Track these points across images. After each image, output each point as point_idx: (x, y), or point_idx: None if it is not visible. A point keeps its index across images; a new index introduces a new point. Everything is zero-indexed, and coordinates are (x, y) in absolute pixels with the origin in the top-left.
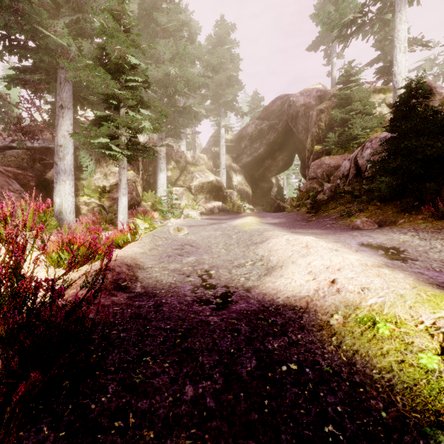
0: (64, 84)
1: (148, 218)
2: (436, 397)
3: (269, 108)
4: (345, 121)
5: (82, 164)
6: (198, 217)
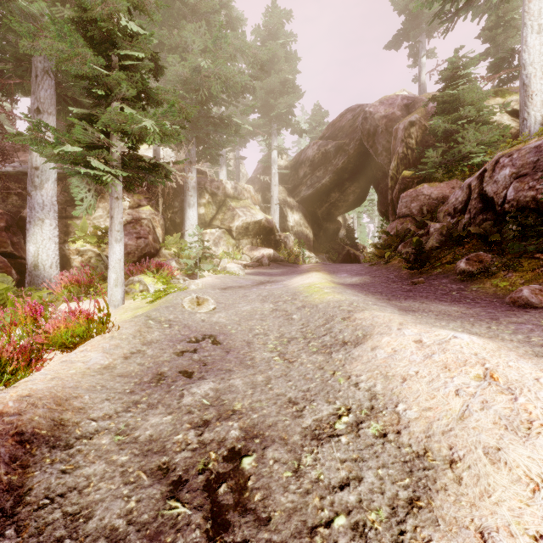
0: (41, 78)
1: (164, 276)
2: None
3: (336, 124)
4: (450, 134)
5: (74, 195)
6: (239, 272)
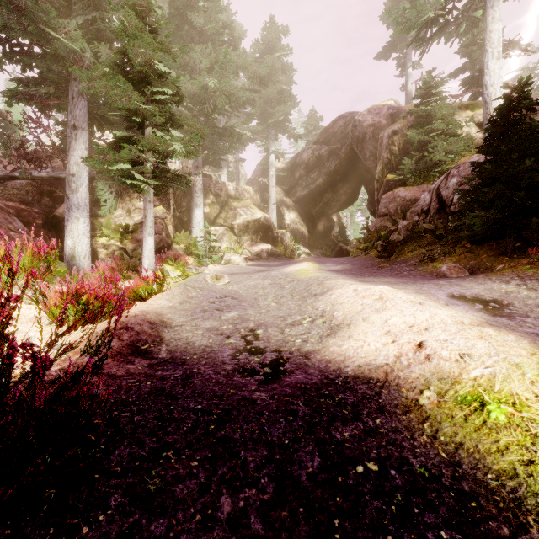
0: (77, 100)
1: (181, 264)
2: None
3: (329, 130)
4: (424, 144)
5: (99, 197)
6: (242, 263)
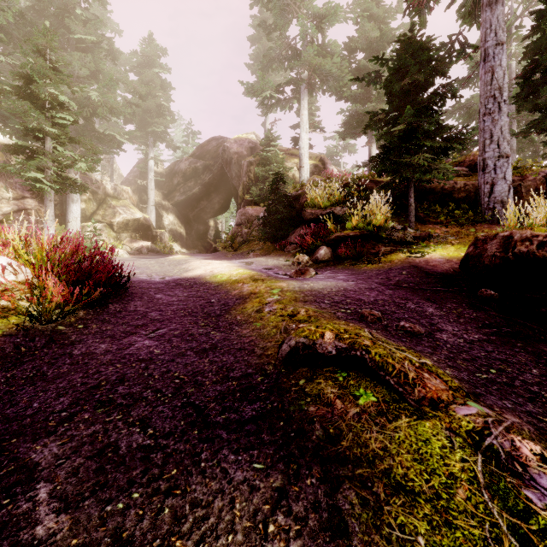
0: None
1: None
2: (221, 281)
3: (205, 147)
4: (266, 178)
5: None
6: (125, 255)
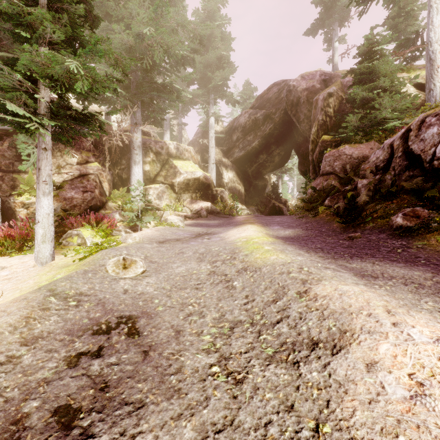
0: None
1: (103, 228)
2: None
3: (264, 96)
4: (366, 102)
5: (20, 151)
6: (179, 223)
